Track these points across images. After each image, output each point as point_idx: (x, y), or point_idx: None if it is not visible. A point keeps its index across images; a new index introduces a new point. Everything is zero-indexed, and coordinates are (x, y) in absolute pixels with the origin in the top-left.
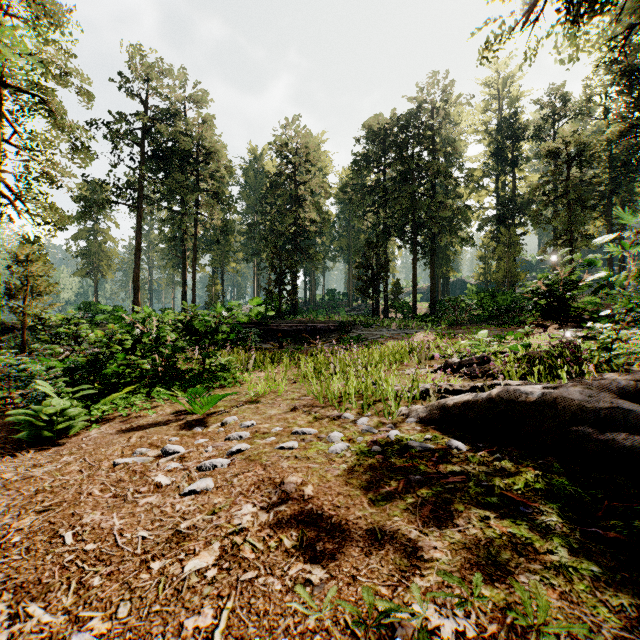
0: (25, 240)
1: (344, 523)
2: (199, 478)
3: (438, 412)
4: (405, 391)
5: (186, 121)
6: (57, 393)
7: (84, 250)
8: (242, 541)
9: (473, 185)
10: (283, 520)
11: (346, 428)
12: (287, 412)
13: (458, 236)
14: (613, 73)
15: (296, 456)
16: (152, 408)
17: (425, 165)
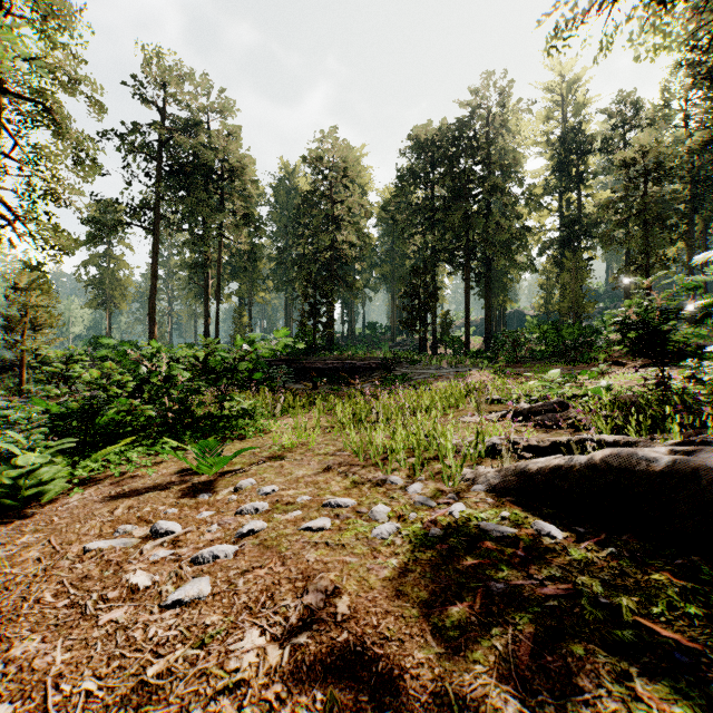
0: (27, 266)
1: (397, 674)
2: (192, 577)
3: (516, 479)
4: (466, 446)
5: (208, 132)
6: (31, 448)
7: (95, 278)
8: (235, 710)
9: (533, 204)
10: (303, 664)
11: (394, 498)
12: (318, 473)
13: (517, 261)
14: (697, 72)
15: (327, 542)
16: (154, 465)
17: (479, 180)
